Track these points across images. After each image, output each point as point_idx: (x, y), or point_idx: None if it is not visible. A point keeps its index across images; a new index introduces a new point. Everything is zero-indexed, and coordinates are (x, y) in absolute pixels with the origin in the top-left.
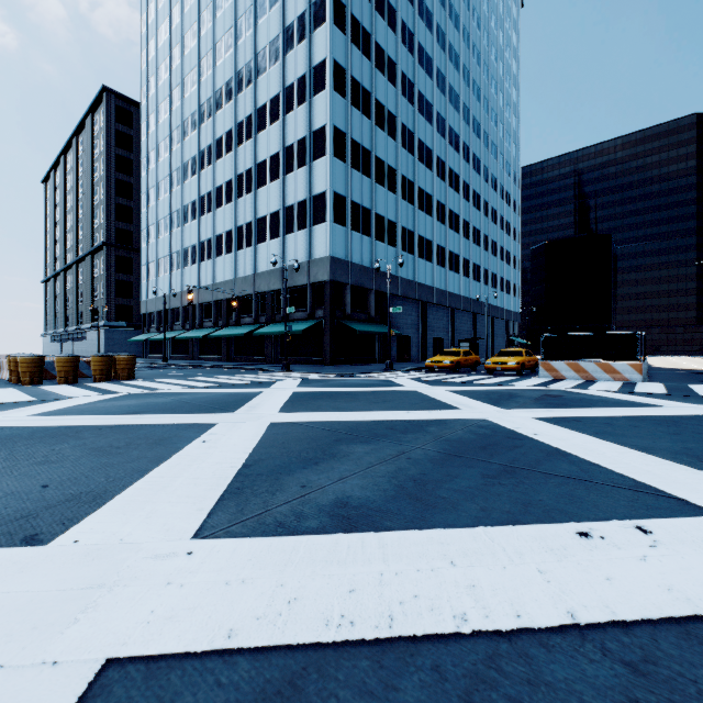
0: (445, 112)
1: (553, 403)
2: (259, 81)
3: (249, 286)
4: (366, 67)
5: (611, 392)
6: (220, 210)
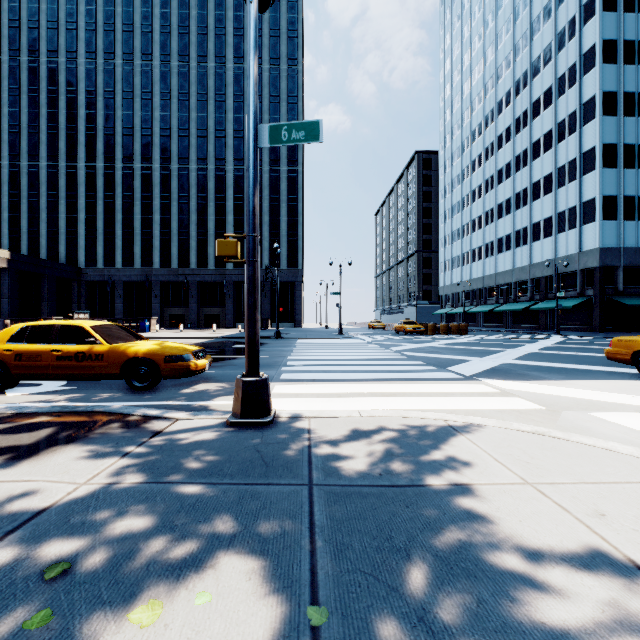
0: None
1: None
2: (534, 123)
3: (525, 273)
4: None
5: None
6: (500, 220)
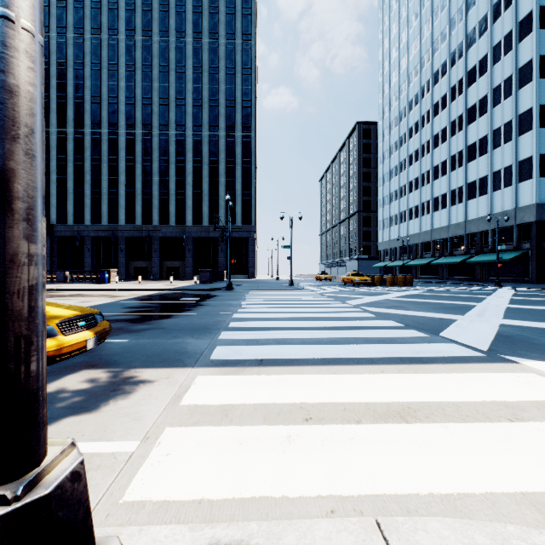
0: None
1: None
2: (469, 90)
3: (461, 229)
4: None
5: None
6: (436, 181)
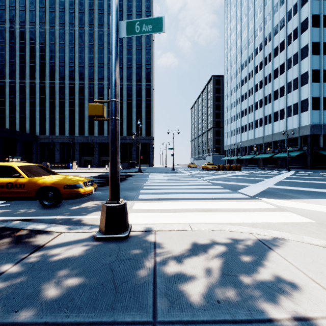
0: None
1: None
2: (274, 59)
3: (270, 138)
4: None
5: None
6: (256, 111)
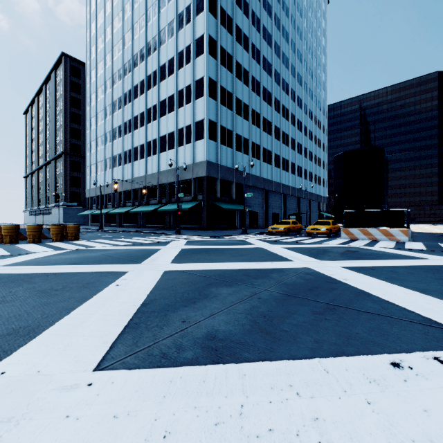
0: (280, 69)
1: (353, 256)
2: (161, 49)
3: (155, 179)
4: (229, 40)
5: (390, 249)
6: (136, 131)
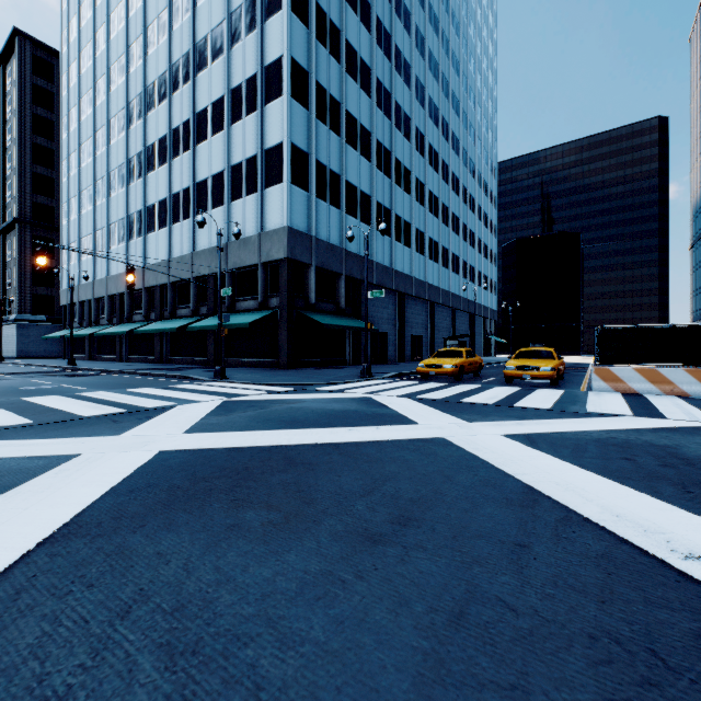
0: (424, 78)
1: None
2: (199, 9)
3: (187, 268)
4: None
5: None
6: (152, 174)
